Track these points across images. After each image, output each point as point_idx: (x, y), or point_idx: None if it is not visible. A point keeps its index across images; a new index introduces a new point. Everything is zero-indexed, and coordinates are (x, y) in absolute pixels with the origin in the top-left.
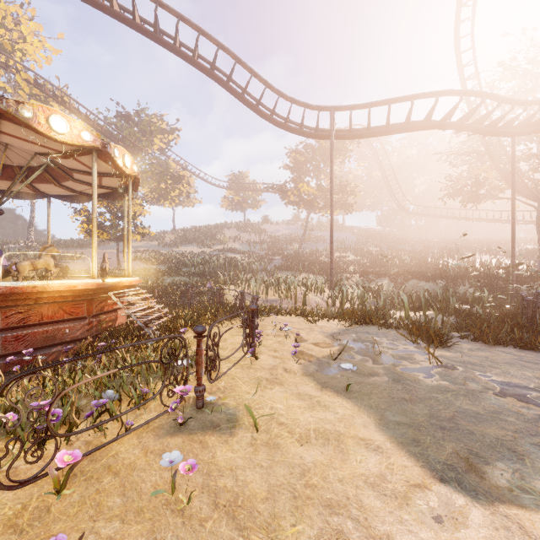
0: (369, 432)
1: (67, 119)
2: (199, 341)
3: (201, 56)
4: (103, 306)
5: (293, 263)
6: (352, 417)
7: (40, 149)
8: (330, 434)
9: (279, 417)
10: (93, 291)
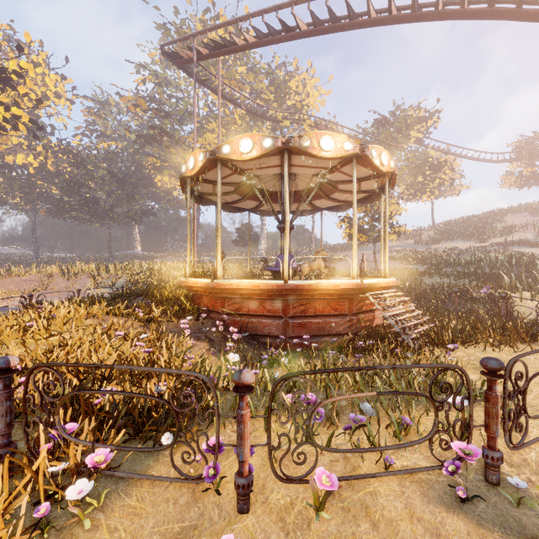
0: None
1: (332, 137)
2: (490, 381)
3: (472, 1)
4: (361, 306)
5: None
6: None
7: (315, 171)
8: None
9: None
10: (353, 291)
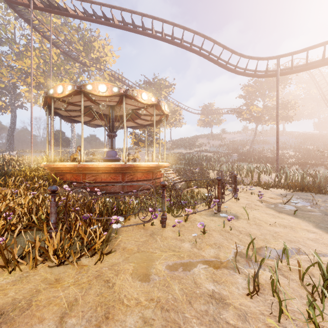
0: (309, 228)
1: (146, 93)
2: (219, 183)
3: (193, 45)
4: (156, 175)
5: (247, 157)
6: (298, 223)
7: (133, 107)
8: (286, 226)
9: (258, 218)
10: (154, 168)
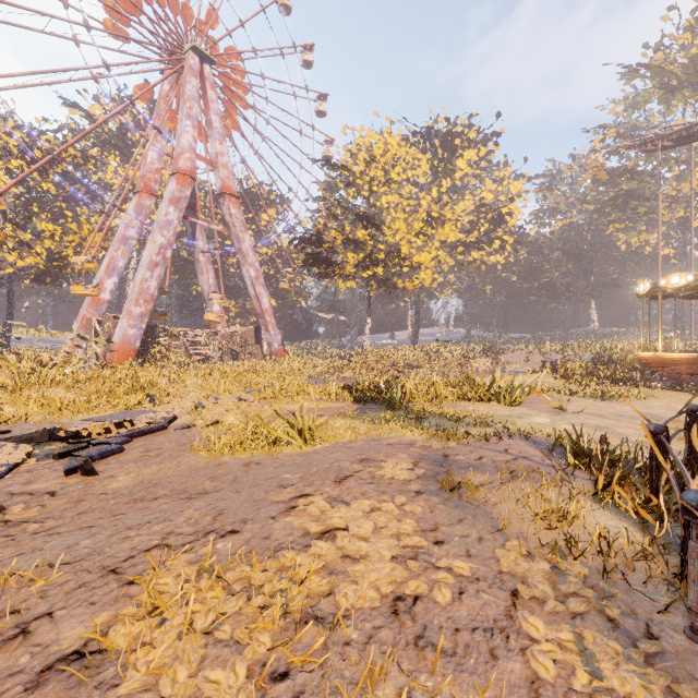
0: None
1: None
2: None
3: None
4: None
5: None
6: None
7: None
8: None
9: None
10: None
